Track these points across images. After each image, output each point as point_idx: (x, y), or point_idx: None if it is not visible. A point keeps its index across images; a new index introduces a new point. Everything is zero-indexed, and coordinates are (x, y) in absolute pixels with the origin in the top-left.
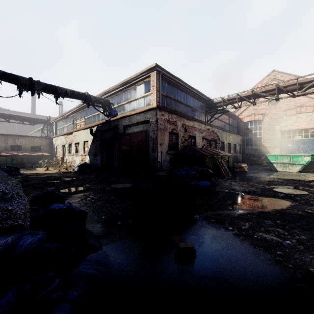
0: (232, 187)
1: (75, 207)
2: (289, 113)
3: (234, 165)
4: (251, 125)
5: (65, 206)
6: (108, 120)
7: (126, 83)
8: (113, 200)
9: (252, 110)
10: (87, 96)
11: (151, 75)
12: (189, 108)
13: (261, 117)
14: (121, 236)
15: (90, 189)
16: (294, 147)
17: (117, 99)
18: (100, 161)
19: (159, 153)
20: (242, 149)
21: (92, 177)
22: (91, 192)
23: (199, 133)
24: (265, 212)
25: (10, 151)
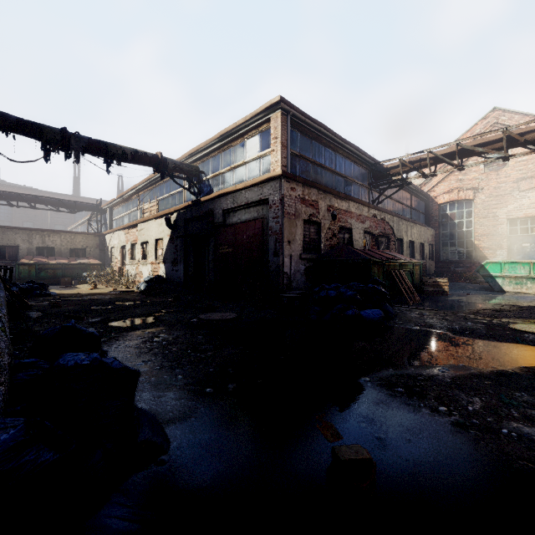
0: (426, 321)
1: (110, 362)
2: (525, 185)
3: (424, 280)
4: (453, 210)
5: (88, 360)
6: (197, 201)
7: (227, 134)
8: (201, 344)
9: (455, 182)
10: (160, 159)
11: (272, 119)
12: (340, 177)
13: (471, 195)
14: (211, 419)
15: (162, 321)
16: (534, 249)
17: (211, 165)
18: (183, 273)
19: (287, 258)
20: (435, 252)
21: (168, 301)
22: (162, 327)
23: (358, 222)
24: (507, 374)
25: (36, 257)
